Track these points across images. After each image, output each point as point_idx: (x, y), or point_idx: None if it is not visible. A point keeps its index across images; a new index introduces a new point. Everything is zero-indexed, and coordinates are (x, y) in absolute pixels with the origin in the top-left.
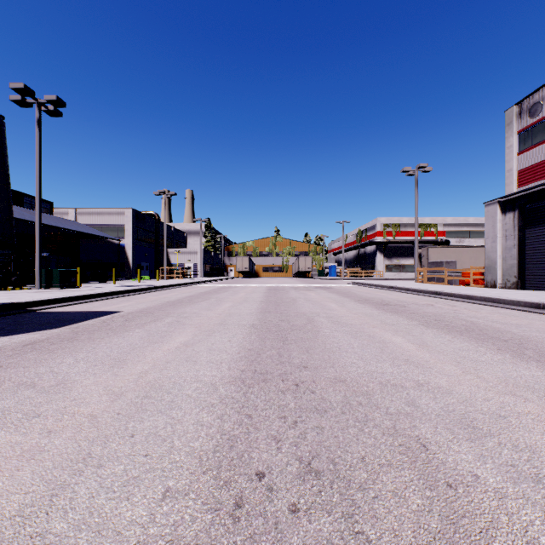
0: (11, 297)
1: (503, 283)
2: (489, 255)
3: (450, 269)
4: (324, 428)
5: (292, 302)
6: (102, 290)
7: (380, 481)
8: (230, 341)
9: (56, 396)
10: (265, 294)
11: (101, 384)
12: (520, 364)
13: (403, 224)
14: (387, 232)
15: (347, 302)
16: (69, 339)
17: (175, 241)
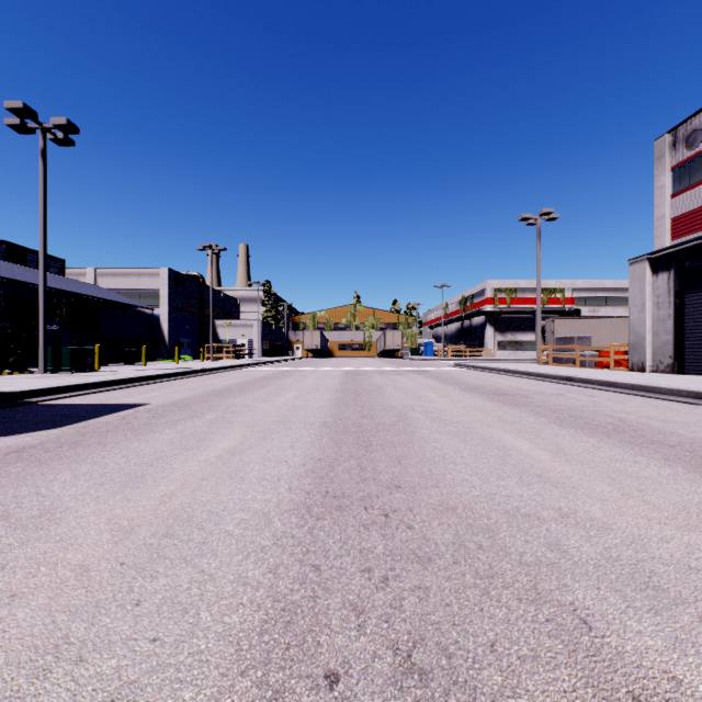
0: (4, 384)
1: (654, 366)
2: (635, 329)
3: (584, 347)
4: (428, 590)
5: (377, 391)
6: (127, 375)
7: (523, 690)
8: (292, 447)
9: (36, 534)
10: (341, 379)
11: (105, 514)
12: (700, 481)
13: (520, 288)
14: (500, 299)
15: (449, 391)
16: (71, 444)
17: (225, 310)
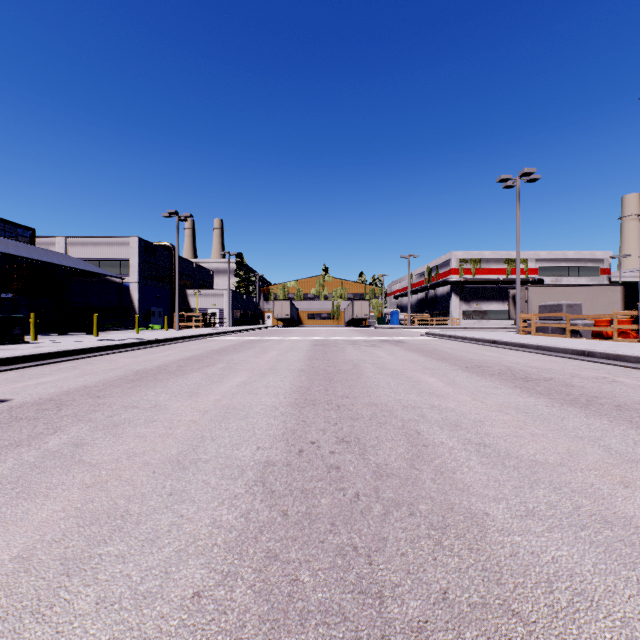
0: None
1: None
2: None
3: (577, 315)
4: None
5: (355, 373)
6: (48, 349)
7: None
8: None
9: None
10: (308, 353)
11: None
12: None
13: (484, 259)
14: (465, 269)
15: (451, 373)
16: None
17: (198, 281)
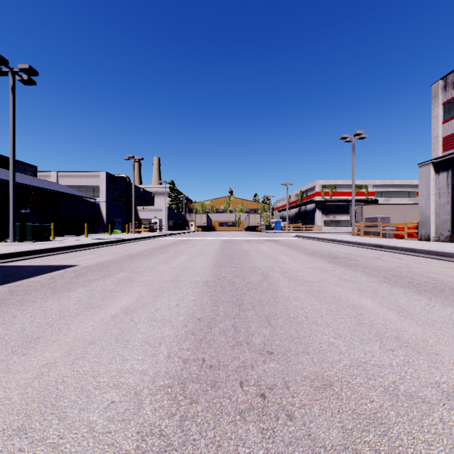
0: None
1: (437, 237)
2: (423, 211)
3: (386, 224)
4: None
5: (245, 255)
6: (70, 243)
7: None
8: (178, 306)
9: None
10: (220, 246)
11: None
12: None
13: (338, 185)
14: (325, 193)
15: (297, 255)
16: None
17: (144, 200)
